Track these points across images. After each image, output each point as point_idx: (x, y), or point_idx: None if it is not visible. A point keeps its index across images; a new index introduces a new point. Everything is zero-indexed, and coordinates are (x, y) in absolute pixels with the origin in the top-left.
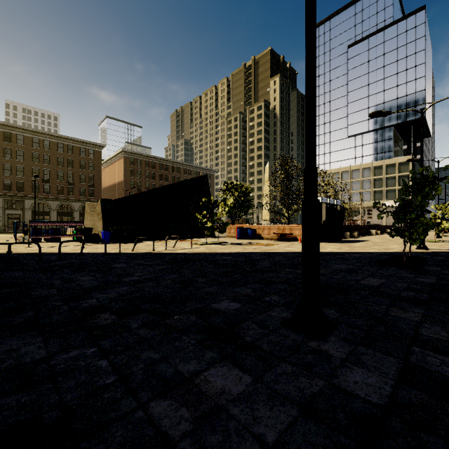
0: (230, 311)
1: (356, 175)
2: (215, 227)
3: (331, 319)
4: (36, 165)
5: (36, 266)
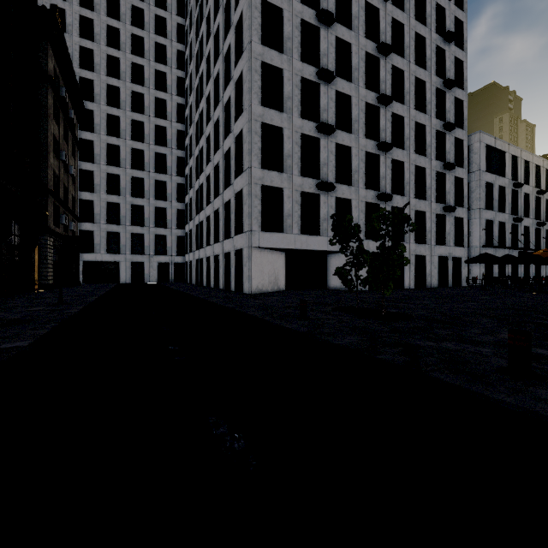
0: None
1: None
2: None
3: None
4: None
5: None
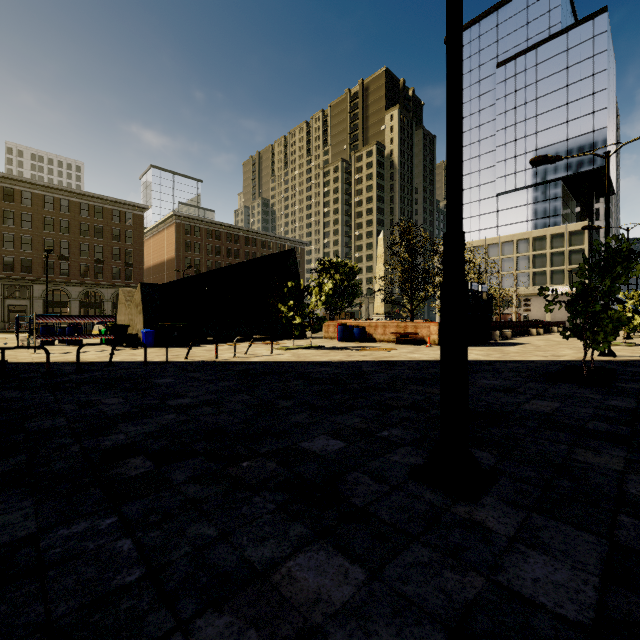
0: (329, 453)
1: (508, 250)
2: (306, 324)
3: (485, 467)
4: (50, 236)
5: (42, 381)
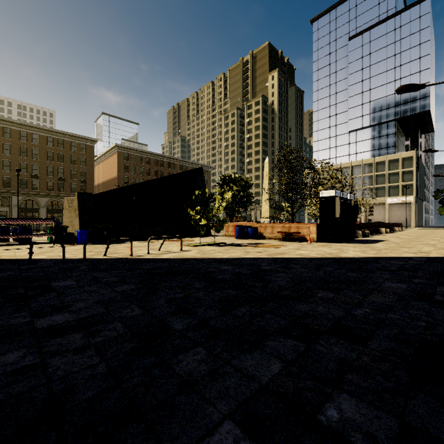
0: None
1: (357, 171)
2: (210, 225)
3: None
4: (24, 160)
5: None
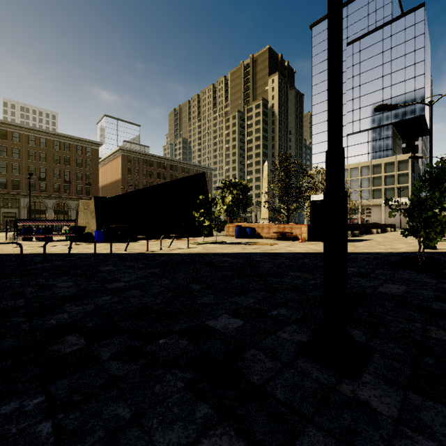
0: (230, 331)
1: (355, 174)
2: (212, 226)
3: (359, 344)
4: (32, 163)
5: (15, 269)
